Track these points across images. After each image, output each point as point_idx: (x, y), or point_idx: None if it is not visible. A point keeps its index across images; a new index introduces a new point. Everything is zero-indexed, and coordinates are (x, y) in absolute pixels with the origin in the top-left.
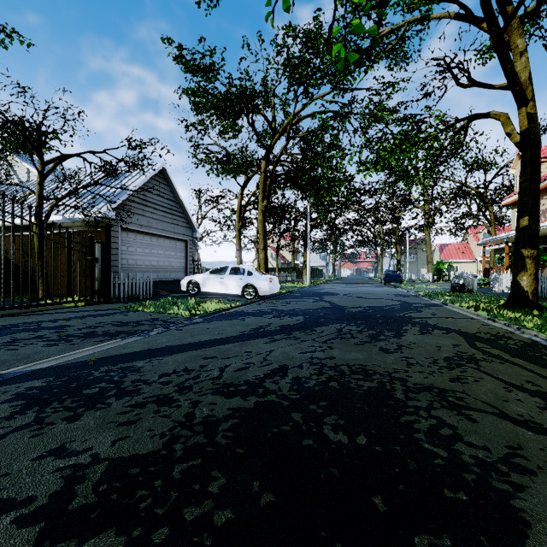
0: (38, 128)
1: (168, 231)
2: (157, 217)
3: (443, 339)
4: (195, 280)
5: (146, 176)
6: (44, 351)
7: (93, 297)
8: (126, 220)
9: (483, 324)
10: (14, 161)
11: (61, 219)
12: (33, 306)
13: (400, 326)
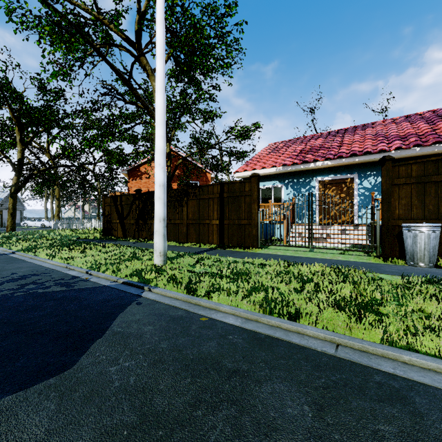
0: None
1: None
2: None
3: None
4: (26, 223)
5: (8, 193)
6: None
7: None
8: (2, 206)
9: None
10: None
11: None
12: None
13: None
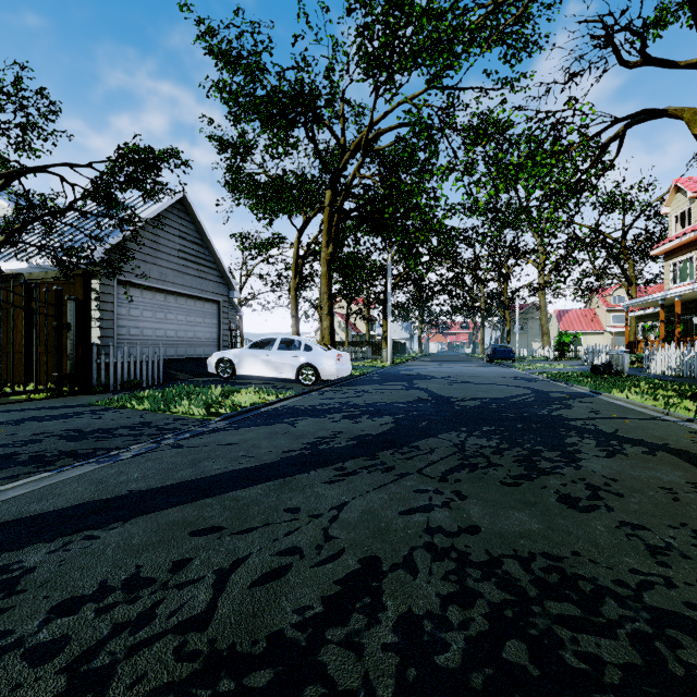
0: None
1: (192, 287)
2: (175, 267)
3: (659, 469)
4: (228, 358)
5: (157, 206)
6: None
7: (61, 385)
8: (127, 270)
9: (691, 431)
10: None
11: (27, 266)
12: None
13: (560, 438)
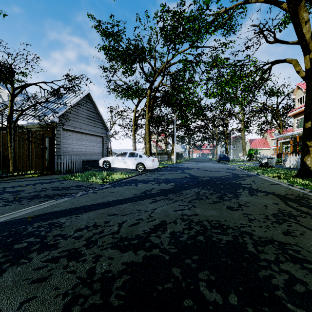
0: (9, 66)
1: (92, 130)
2: (85, 122)
3: (266, 199)
4: (107, 160)
5: (78, 97)
6: (0, 210)
7: (44, 171)
8: (66, 124)
9: (286, 188)
10: (0, 89)
11: (26, 123)
12: (4, 177)
13: (235, 190)
